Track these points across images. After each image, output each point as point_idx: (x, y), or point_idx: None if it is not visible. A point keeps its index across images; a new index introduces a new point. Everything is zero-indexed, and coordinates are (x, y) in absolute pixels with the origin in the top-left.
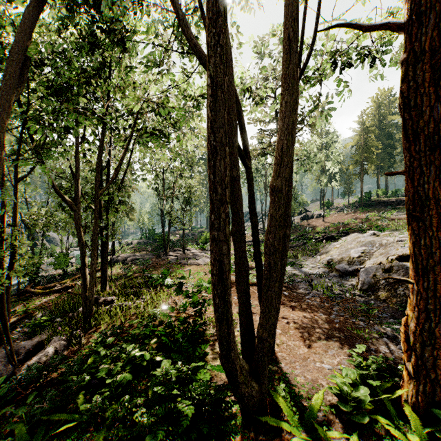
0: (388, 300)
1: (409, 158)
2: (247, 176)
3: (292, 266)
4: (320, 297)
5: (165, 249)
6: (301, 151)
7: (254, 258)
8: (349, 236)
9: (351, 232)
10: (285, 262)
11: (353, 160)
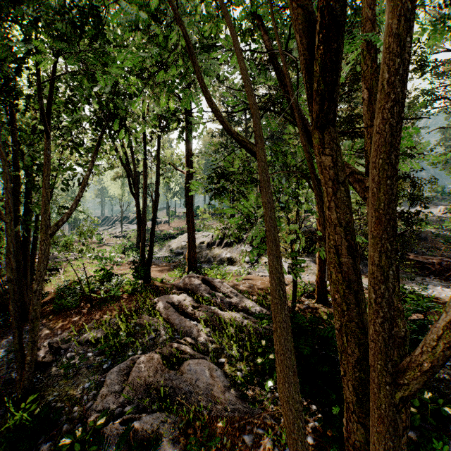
0: None
1: (187, 209)
2: None
3: None
4: (165, 262)
5: None
6: None
7: None
8: (183, 235)
9: (185, 233)
10: None
11: None
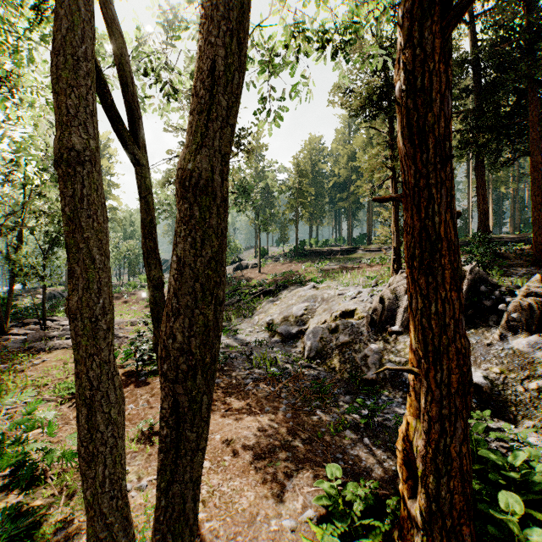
0: (337, 368)
1: (416, 172)
2: (139, 180)
3: (225, 334)
4: (263, 379)
5: (2, 323)
6: (235, 185)
7: (156, 351)
8: (288, 289)
9: (289, 285)
10: (218, 351)
11: (289, 205)
